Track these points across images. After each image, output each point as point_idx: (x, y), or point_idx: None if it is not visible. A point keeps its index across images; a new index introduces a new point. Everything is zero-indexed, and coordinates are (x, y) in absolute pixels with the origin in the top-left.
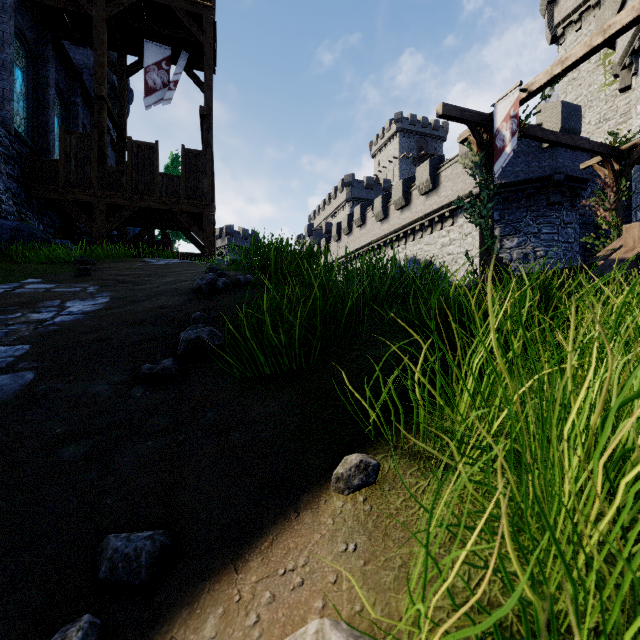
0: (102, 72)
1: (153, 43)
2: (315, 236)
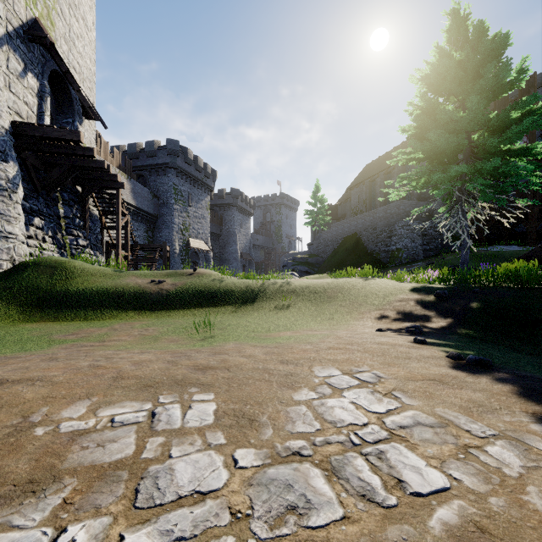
0: None
1: None
2: None
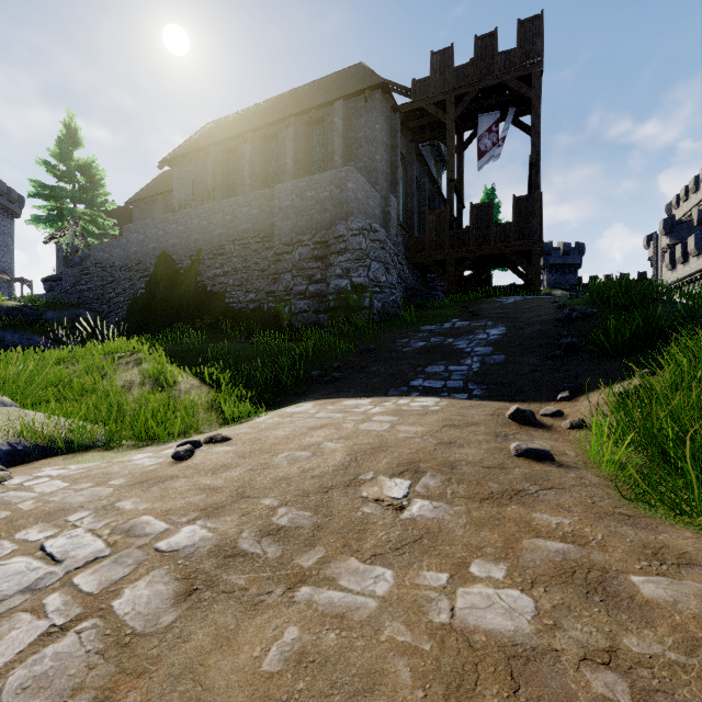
0: (452, 161)
1: (485, 115)
2: (678, 232)
